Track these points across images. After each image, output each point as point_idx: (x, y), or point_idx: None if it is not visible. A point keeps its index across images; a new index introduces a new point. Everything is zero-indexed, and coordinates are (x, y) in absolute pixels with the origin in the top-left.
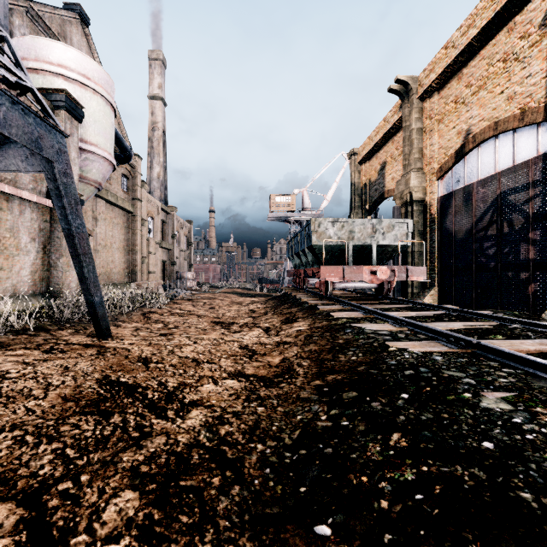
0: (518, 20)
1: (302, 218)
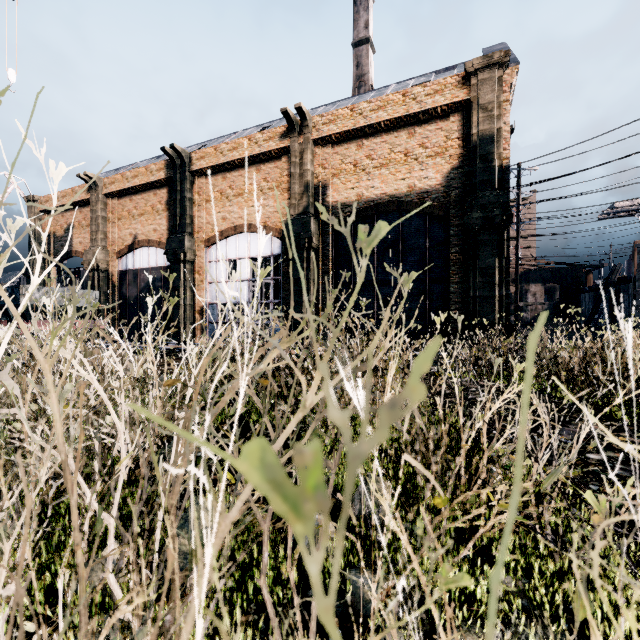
0: (158, 192)
1: None
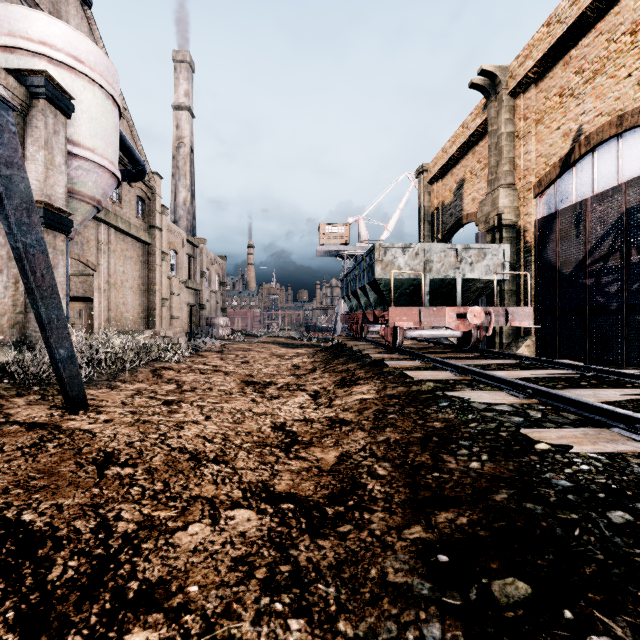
0: None
1: (359, 252)
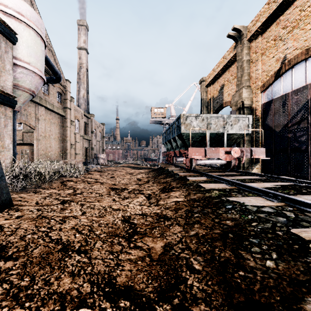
0: None
1: (171, 121)
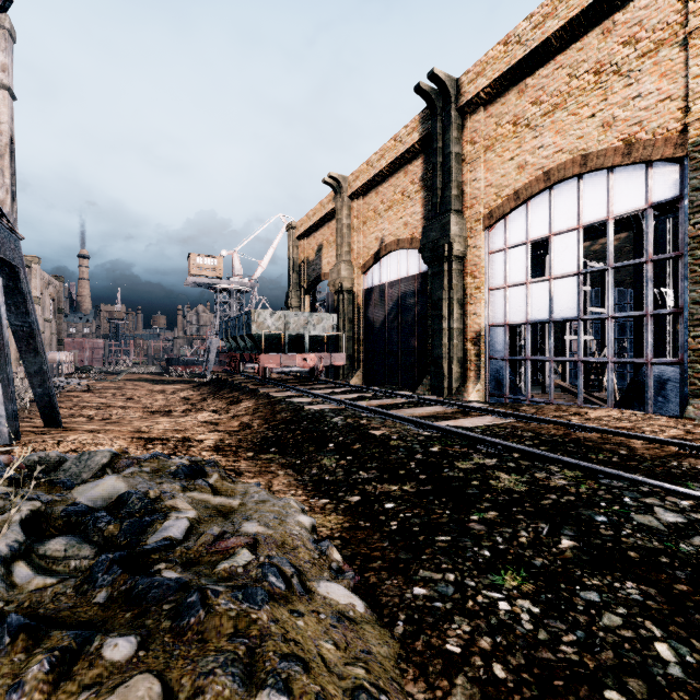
0: (410, 169)
1: (233, 287)
